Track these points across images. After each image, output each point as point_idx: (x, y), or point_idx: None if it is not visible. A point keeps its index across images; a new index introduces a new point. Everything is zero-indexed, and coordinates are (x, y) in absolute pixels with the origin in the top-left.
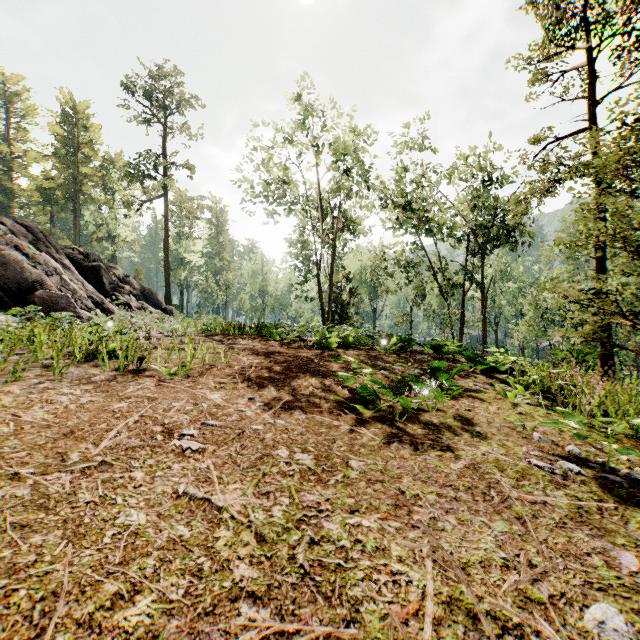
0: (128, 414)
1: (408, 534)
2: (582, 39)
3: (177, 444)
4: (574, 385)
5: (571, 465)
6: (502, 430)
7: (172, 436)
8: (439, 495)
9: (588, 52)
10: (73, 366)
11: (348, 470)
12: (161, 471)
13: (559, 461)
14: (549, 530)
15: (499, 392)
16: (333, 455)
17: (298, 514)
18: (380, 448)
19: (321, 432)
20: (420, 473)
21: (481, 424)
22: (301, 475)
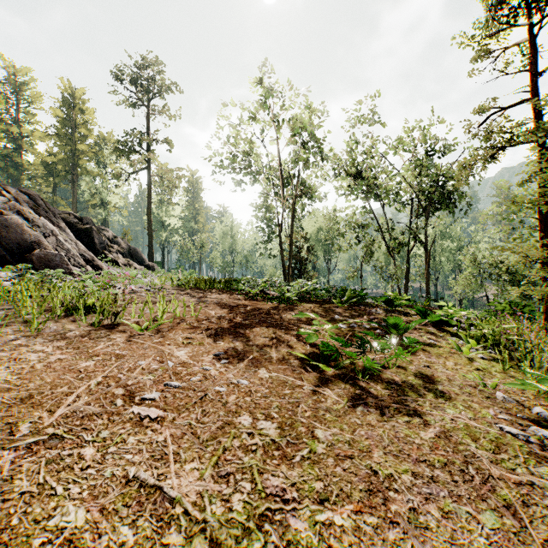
0: (93, 374)
1: (387, 534)
2: (526, 14)
3: (135, 412)
4: (526, 340)
5: (545, 432)
6: (464, 389)
7: (133, 400)
8: (414, 474)
9: (531, 27)
10: (51, 322)
11: (314, 443)
12: (114, 446)
13: (531, 427)
14: (546, 524)
15: (452, 346)
16: (297, 422)
17: (261, 506)
18: (345, 413)
19: (285, 394)
20: (390, 445)
21: (442, 382)
22: (264, 450)
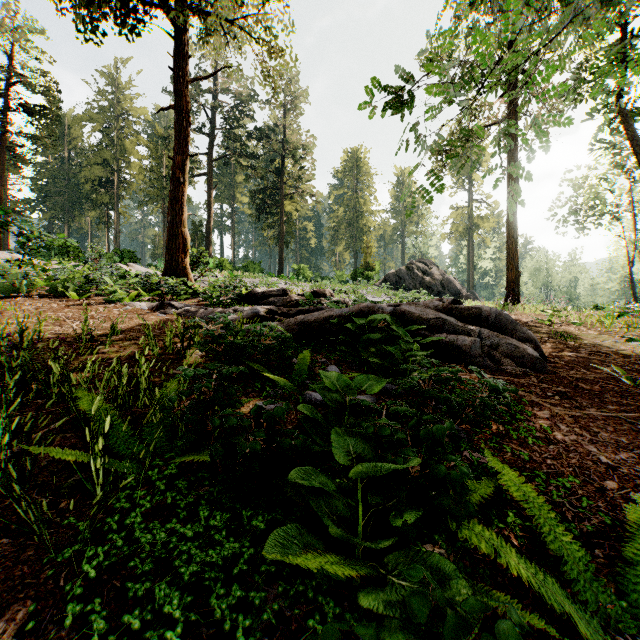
0: None
1: None
2: None
3: None
4: None
5: None
6: None
7: None
8: None
9: None
10: None
11: None
12: None
13: None
14: None
15: None
16: None
17: None
18: None
19: None
20: None
21: None
22: None
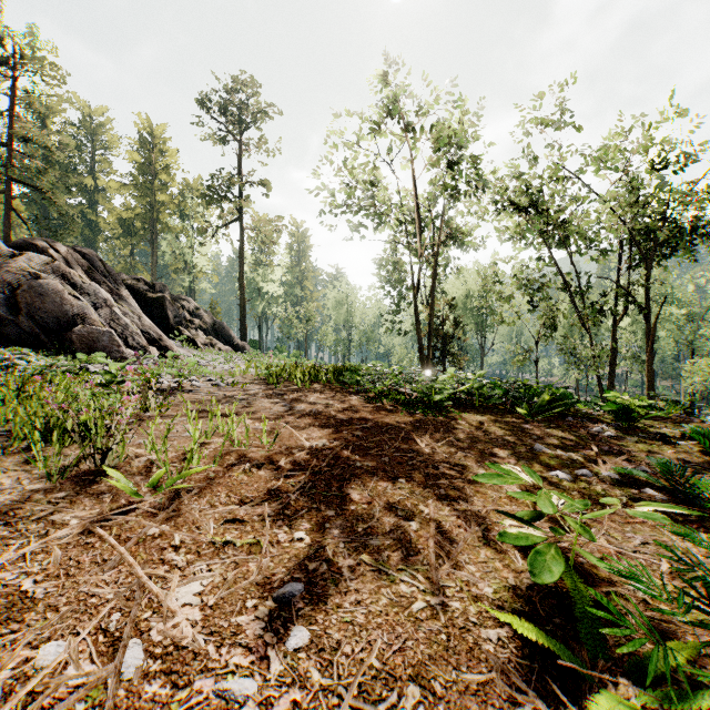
0: None
1: None
2: None
3: None
4: None
5: None
6: None
7: None
8: None
9: None
10: None
11: None
12: None
13: None
14: None
15: None
16: None
17: None
18: None
19: None
20: None
21: None
22: None
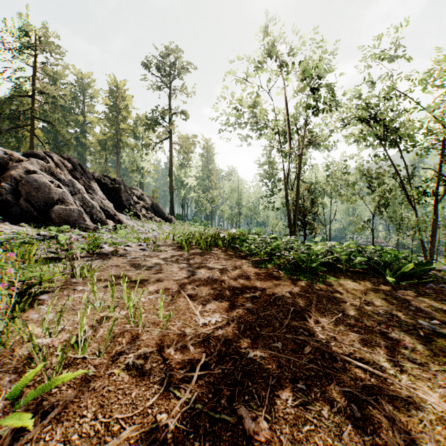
0: None
1: None
2: None
3: None
4: None
5: None
6: None
7: None
8: None
9: None
10: None
11: None
12: None
13: None
14: None
15: None
16: None
17: None
18: None
19: None
20: None
21: None
22: None
